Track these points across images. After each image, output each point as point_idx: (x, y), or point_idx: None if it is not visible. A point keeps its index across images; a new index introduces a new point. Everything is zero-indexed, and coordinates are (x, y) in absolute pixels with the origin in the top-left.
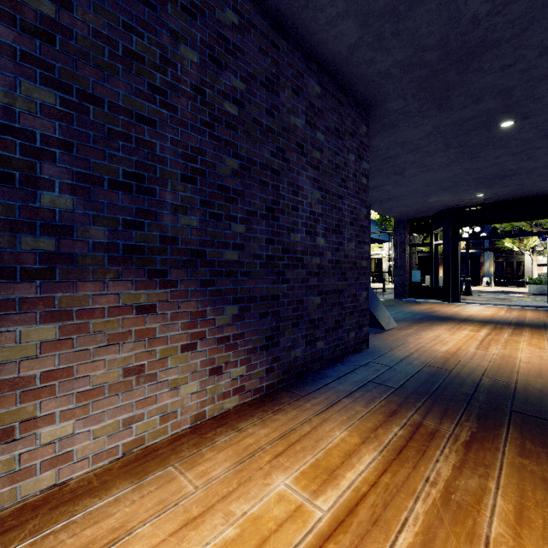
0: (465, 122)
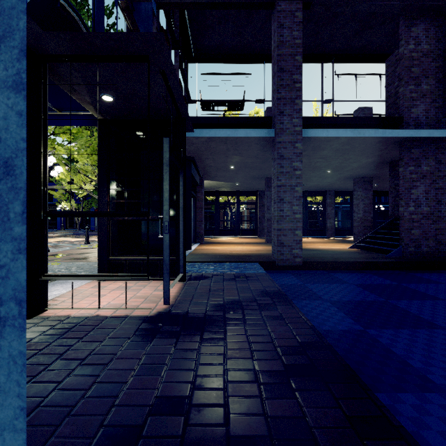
0: (342, 168)
